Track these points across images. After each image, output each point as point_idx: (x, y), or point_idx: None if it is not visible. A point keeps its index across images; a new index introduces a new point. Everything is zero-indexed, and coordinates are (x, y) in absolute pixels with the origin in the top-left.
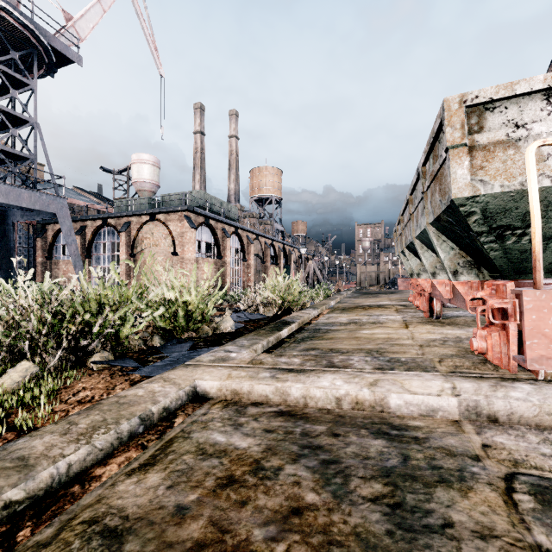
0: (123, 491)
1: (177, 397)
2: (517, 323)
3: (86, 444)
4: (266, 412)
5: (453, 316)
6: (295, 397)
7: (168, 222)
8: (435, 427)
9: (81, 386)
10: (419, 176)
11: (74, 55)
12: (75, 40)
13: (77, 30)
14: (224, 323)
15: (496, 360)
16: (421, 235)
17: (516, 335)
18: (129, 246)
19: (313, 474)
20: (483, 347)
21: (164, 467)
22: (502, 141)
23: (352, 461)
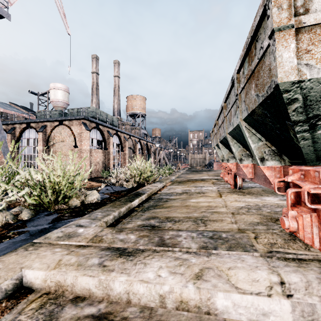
0: None
1: None
2: None
3: None
4: (80, 318)
5: (248, 187)
6: (118, 292)
7: (71, 126)
8: None
9: None
10: (233, 84)
11: (4, 12)
12: (6, 3)
13: None
14: (91, 195)
15: (307, 239)
16: (233, 130)
17: None
18: (45, 141)
19: None
20: (294, 226)
21: None
22: None
23: None
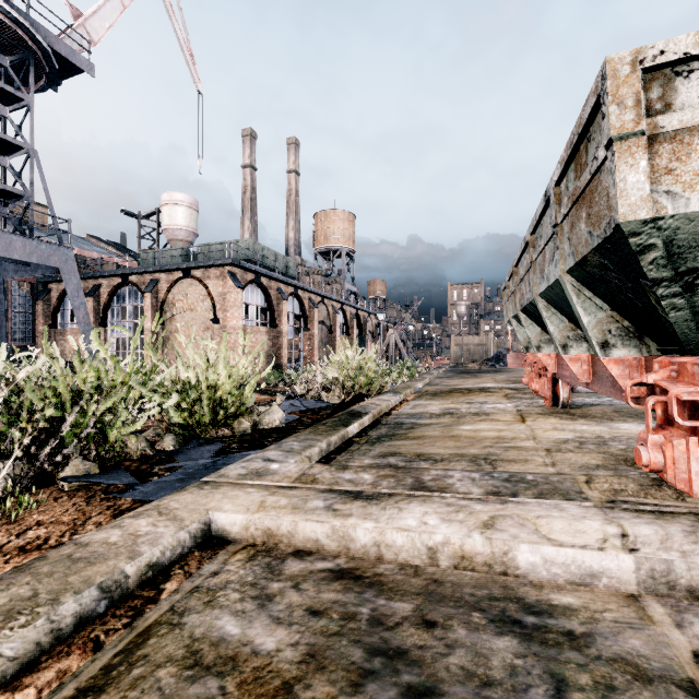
0: None
1: (174, 542)
2: None
3: None
4: (314, 571)
5: (584, 404)
6: (362, 543)
7: (207, 280)
8: (599, 609)
9: (35, 520)
10: (548, 203)
11: (83, 62)
12: (85, 43)
13: (88, 31)
14: (270, 414)
15: (681, 482)
16: (548, 290)
17: None
18: (157, 310)
19: None
20: (658, 461)
21: None
22: None
23: (461, 692)
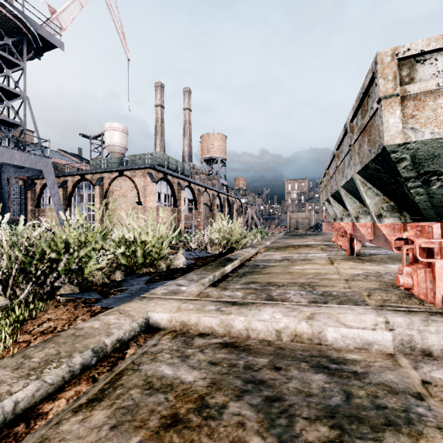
0: (67, 431)
1: (130, 328)
2: (442, 261)
3: (36, 380)
4: (211, 344)
5: (370, 254)
6: (238, 329)
7: (134, 178)
8: (372, 361)
9: (46, 317)
10: (346, 132)
11: (57, 41)
12: (58, 29)
13: (59, 21)
14: (177, 259)
15: (422, 294)
16: (347, 183)
17: (441, 273)
18: (102, 197)
19: (257, 414)
20: (409, 282)
21: (110, 403)
22: (432, 90)
23: (295, 399)
